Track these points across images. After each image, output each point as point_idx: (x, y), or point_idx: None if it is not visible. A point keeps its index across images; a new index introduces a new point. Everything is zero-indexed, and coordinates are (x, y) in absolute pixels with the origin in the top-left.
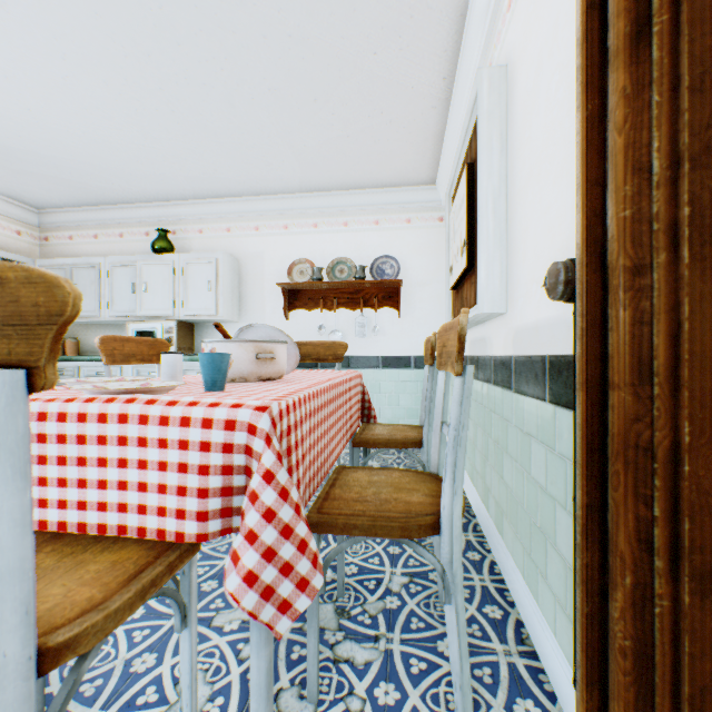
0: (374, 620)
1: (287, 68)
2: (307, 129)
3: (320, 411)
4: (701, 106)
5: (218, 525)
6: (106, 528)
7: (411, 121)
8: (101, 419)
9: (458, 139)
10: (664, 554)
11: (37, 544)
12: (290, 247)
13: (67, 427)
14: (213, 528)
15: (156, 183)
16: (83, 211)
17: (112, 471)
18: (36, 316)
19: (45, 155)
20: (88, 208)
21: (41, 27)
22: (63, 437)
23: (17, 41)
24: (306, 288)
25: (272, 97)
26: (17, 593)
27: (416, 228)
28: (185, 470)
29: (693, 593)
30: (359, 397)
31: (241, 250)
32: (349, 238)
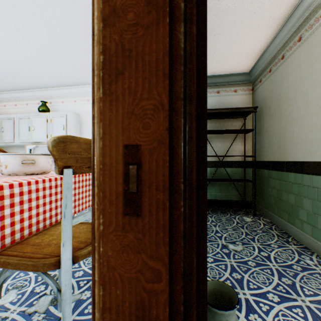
0: None
1: (73, 17)
2: None
3: (36, 192)
4: None
5: None
6: None
7: None
8: None
9: None
10: (100, 308)
11: None
12: None
13: None
14: None
15: (37, 79)
16: (10, 93)
17: None
18: None
19: None
20: (11, 92)
21: None
22: None
23: None
24: None
25: (72, 33)
26: None
27: None
28: None
29: None
30: None
31: (81, 111)
32: None
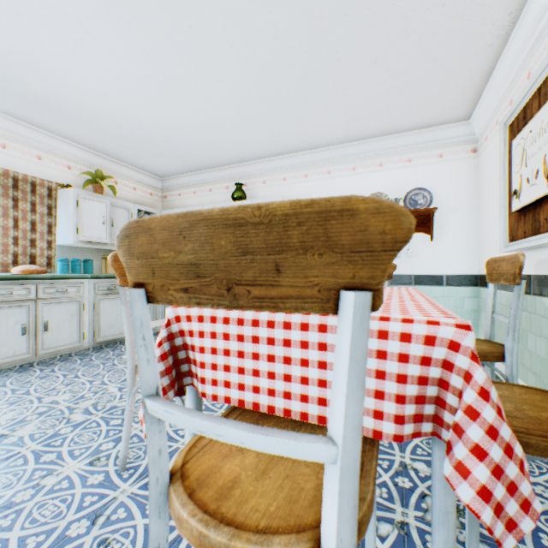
0: None
1: (357, 38)
2: (361, 88)
3: None
4: None
5: (410, 429)
6: (306, 416)
7: (461, 63)
8: (303, 328)
9: (515, 70)
10: None
11: (255, 421)
12: (332, 188)
13: (274, 332)
14: (406, 431)
15: (237, 150)
16: (187, 176)
17: (312, 370)
18: (379, 243)
19: (172, 140)
20: (190, 174)
21: (188, 48)
22: (272, 340)
23: (171, 62)
24: None
25: (338, 66)
26: (349, 488)
27: (448, 161)
28: (381, 376)
29: None
30: None
31: (294, 194)
32: (383, 176)
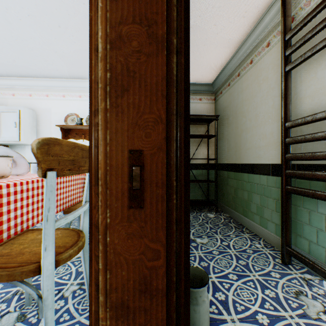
0: (39, 319)
1: (34, 3)
2: (61, 43)
3: None
4: (117, 9)
5: None
6: None
7: None
8: None
9: None
10: (104, 292)
11: None
12: (66, 106)
13: None
14: None
15: None
16: None
17: None
18: None
19: None
20: None
21: None
22: None
23: None
24: (75, 128)
25: (32, 20)
26: None
27: None
28: None
29: (112, 318)
30: (81, 185)
31: (38, 107)
32: None
